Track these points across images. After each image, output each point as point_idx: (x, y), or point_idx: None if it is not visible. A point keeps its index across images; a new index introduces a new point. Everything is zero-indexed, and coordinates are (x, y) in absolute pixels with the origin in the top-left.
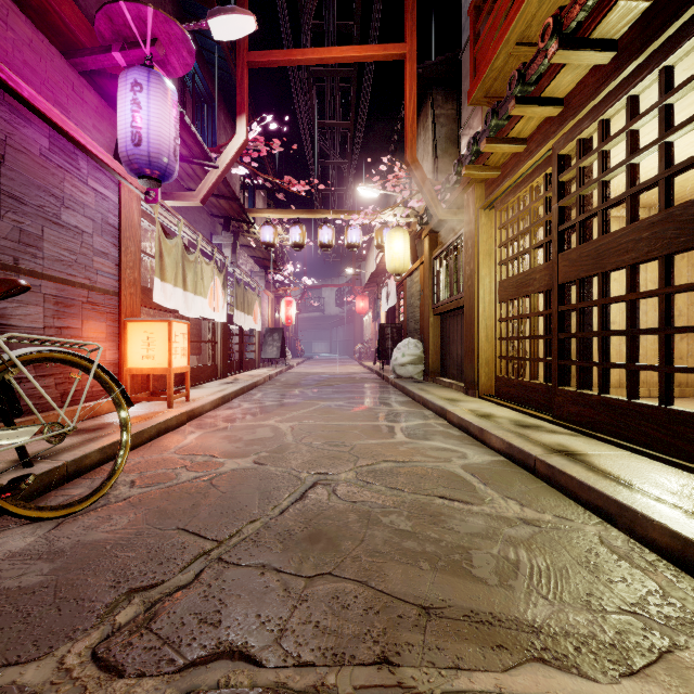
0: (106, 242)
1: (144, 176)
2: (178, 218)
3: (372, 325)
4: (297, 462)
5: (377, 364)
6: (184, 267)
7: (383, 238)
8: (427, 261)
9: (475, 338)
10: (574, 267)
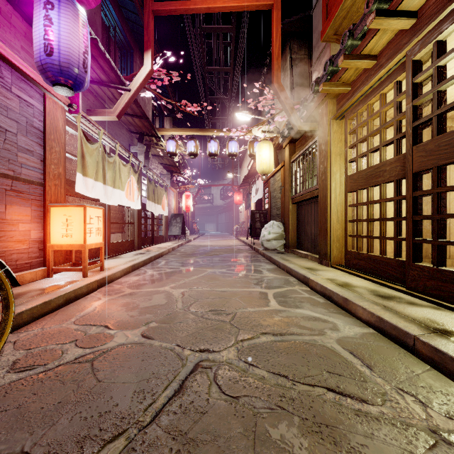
0: (31, 141)
1: (57, 83)
2: (98, 128)
3: (245, 212)
4: (182, 335)
5: (249, 239)
6: (104, 166)
7: (254, 149)
8: (287, 164)
9: (328, 220)
10: (431, 156)
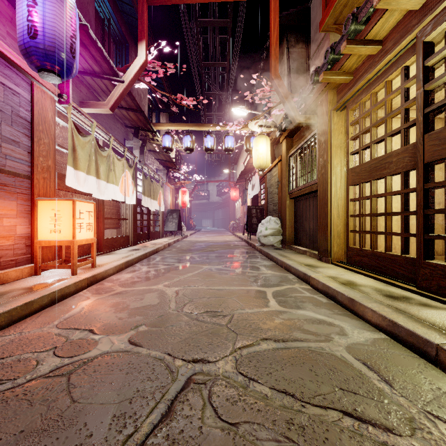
0: (17, 132)
1: (43, 69)
2: (91, 120)
3: (241, 208)
4: (174, 341)
5: (245, 235)
6: (97, 160)
7: (250, 143)
8: (284, 159)
9: (328, 216)
10: (445, 144)
